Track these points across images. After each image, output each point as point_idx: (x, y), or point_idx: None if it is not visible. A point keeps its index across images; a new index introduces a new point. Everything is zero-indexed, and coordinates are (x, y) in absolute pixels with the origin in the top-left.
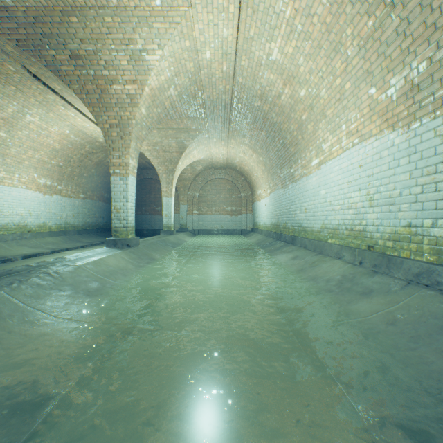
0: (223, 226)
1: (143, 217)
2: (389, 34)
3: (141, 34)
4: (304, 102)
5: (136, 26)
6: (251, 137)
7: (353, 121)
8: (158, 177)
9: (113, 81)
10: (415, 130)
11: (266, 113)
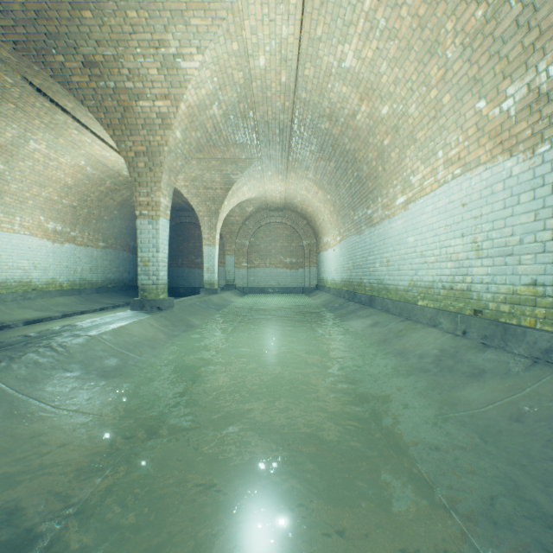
0: (281, 283)
1: (179, 271)
2: (506, 27)
3: (175, 34)
4: (386, 122)
5: (168, 23)
6: (316, 169)
7: (453, 145)
8: (198, 221)
9: (140, 96)
10: (543, 155)
11: (336, 138)
